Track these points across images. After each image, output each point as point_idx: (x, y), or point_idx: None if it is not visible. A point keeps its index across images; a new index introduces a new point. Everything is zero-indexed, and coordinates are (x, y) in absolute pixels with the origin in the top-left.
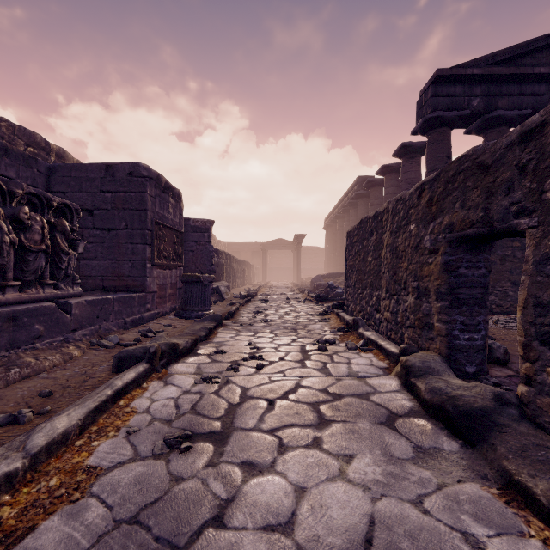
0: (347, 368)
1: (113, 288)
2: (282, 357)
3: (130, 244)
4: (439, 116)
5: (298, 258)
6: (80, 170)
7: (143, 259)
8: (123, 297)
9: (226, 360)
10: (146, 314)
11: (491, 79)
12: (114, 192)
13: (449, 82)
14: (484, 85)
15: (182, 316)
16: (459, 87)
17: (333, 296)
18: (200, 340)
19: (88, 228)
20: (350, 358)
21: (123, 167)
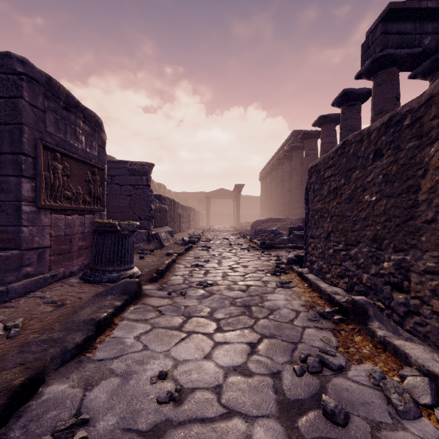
0: None
1: None
2: None
3: None
4: (390, 54)
5: (238, 205)
6: None
7: (17, 200)
8: None
9: None
10: (20, 282)
11: None
12: None
13: (399, 18)
14: (436, 22)
15: (89, 280)
16: (410, 24)
17: (279, 242)
18: (62, 361)
19: None
20: None
21: None
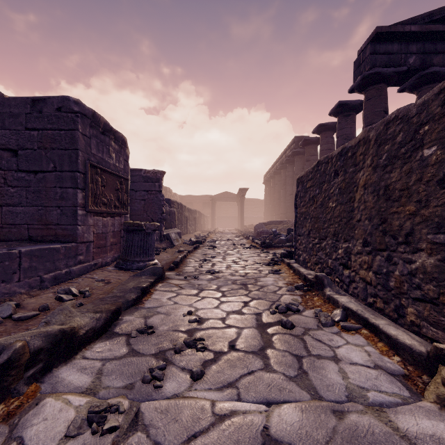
0: (339, 374)
1: (40, 237)
2: (232, 340)
3: (59, 188)
4: (377, 72)
5: (242, 208)
6: (2, 105)
7: (74, 206)
8: (38, 250)
9: (150, 350)
10: (77, 267)
11: (427, 37)
12: (41, 129)
13: (386, 40)
14: (420, 43)
15: (122, 267)
16: (396, 45)
17: (277, 242)
18: (127, 306)
19: (12, 170)
20: (333, 346)
21: (51, 101)
